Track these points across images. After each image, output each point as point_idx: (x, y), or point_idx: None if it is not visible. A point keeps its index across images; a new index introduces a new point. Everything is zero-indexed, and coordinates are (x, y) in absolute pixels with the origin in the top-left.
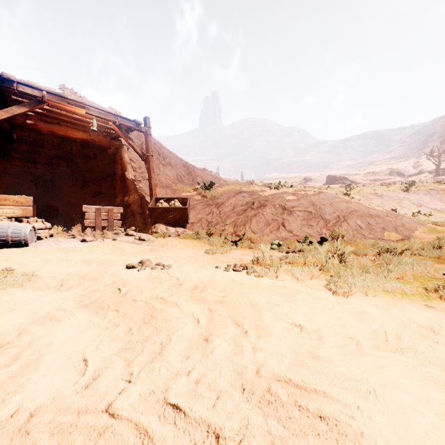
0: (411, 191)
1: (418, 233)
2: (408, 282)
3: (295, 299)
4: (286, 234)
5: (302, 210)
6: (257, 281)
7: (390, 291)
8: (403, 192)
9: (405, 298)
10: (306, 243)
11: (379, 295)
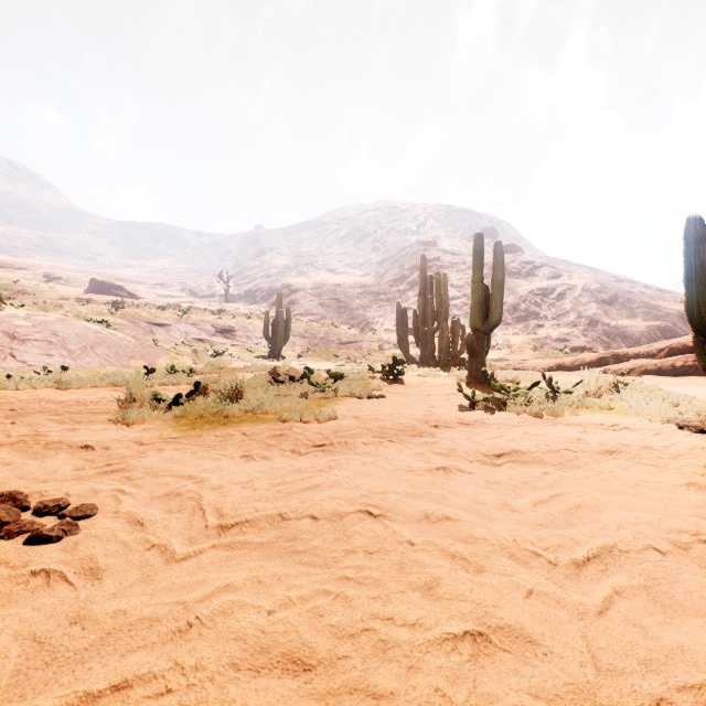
0: (184, 320)
1: (162, 362)
2: (110, 384)
3: (35, 393)
4: (17, 366)
5: (40, 339)
6: (2, 391)
7: (94, 386)
8: (176, 320)
9: (99, 387)
10: (45, 373)
11: (87, 388)
